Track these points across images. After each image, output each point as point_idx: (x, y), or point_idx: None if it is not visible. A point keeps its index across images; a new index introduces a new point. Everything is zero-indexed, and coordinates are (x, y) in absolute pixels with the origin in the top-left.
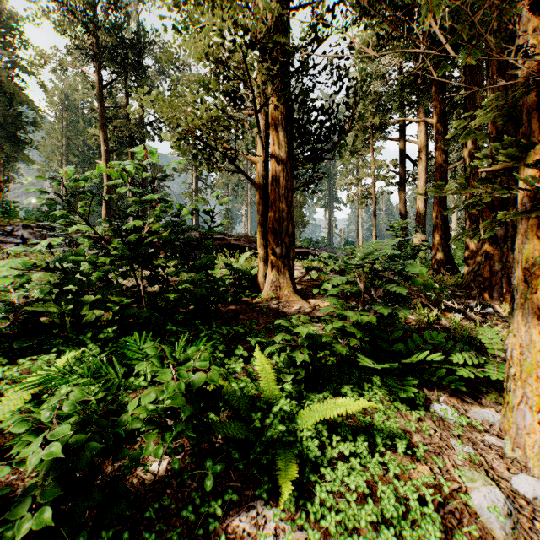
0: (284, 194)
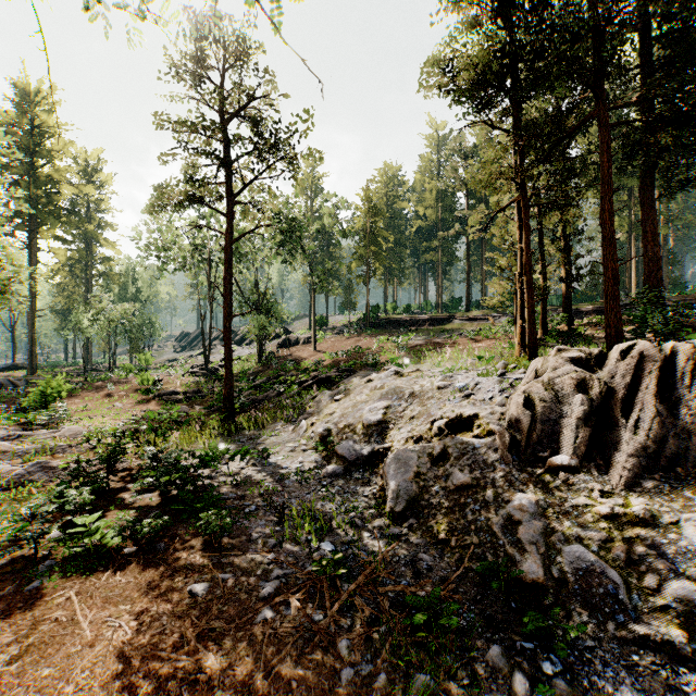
0: (565, 298)
